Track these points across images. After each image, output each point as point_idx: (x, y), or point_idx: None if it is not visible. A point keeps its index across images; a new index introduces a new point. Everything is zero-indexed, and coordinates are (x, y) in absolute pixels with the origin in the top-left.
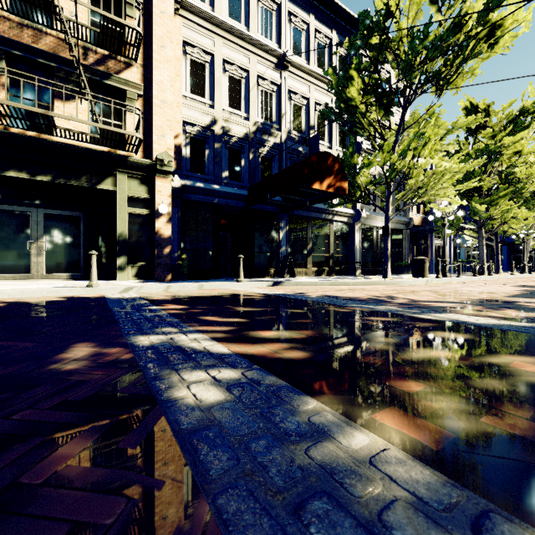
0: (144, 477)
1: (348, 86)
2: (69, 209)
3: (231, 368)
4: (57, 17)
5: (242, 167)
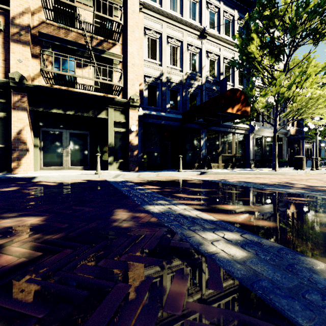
0: (253, 319)
1: (249, 44)
2: (82, 130)
3: (229, 231)
4: (78, 21)
5: (178, 101)
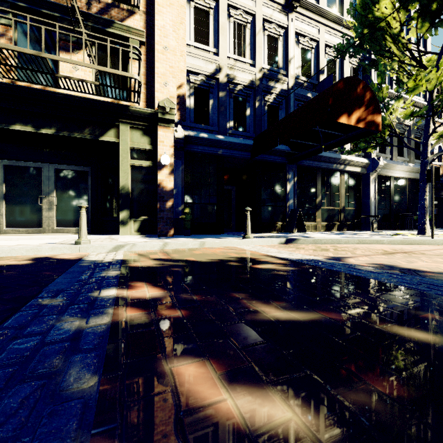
0: None
1: (378, 0)
2: (77, 164)
3: None
4: None
5: (247, 117)
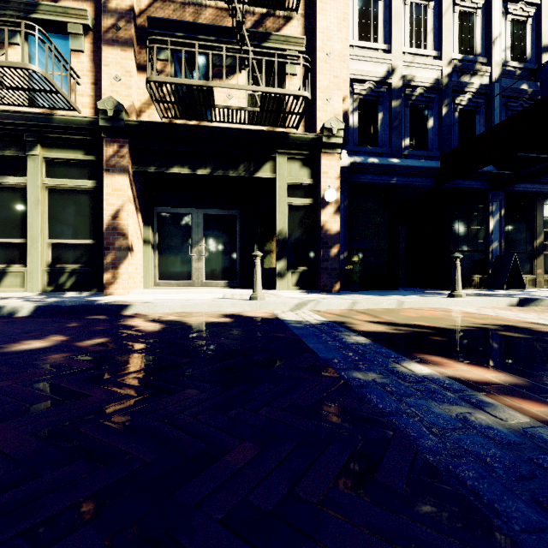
0: None
1: None
2: (226, 207)
3: None
4: None
5: (428, 130)
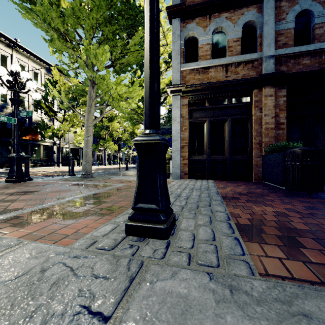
0: None
1: (41, 103)
2: None
3: None
4: None
5: None
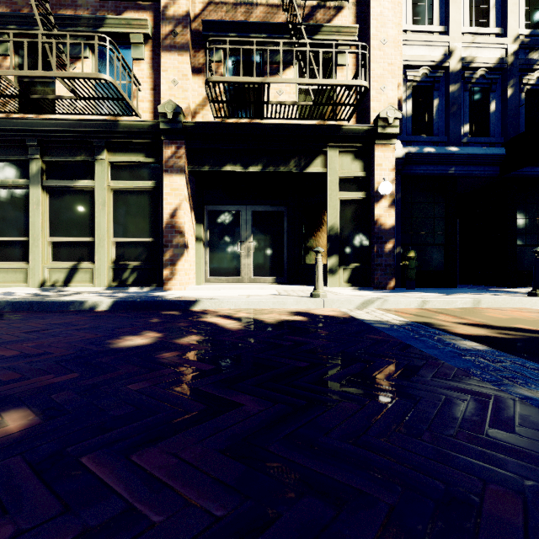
0: None
1: None
2: (274, 203)
3: None
4: None
5: (490, 114)
